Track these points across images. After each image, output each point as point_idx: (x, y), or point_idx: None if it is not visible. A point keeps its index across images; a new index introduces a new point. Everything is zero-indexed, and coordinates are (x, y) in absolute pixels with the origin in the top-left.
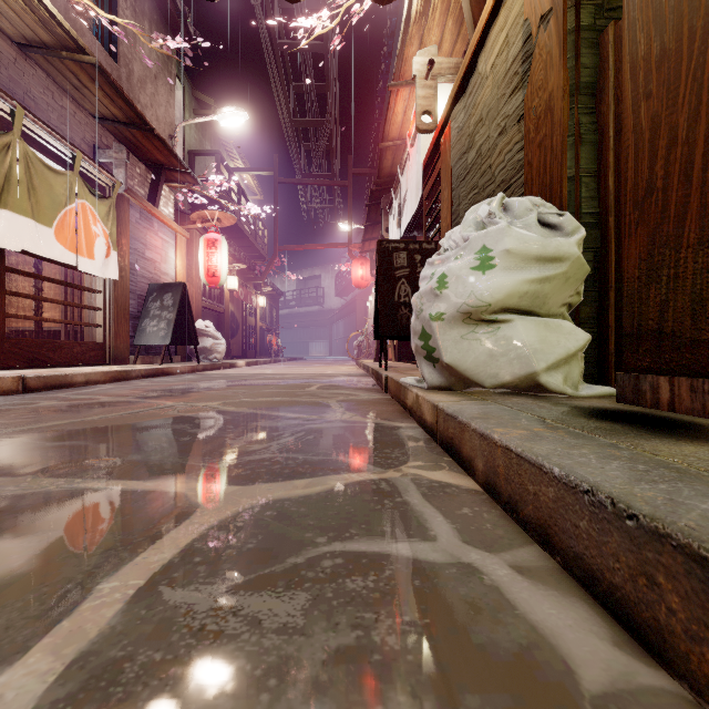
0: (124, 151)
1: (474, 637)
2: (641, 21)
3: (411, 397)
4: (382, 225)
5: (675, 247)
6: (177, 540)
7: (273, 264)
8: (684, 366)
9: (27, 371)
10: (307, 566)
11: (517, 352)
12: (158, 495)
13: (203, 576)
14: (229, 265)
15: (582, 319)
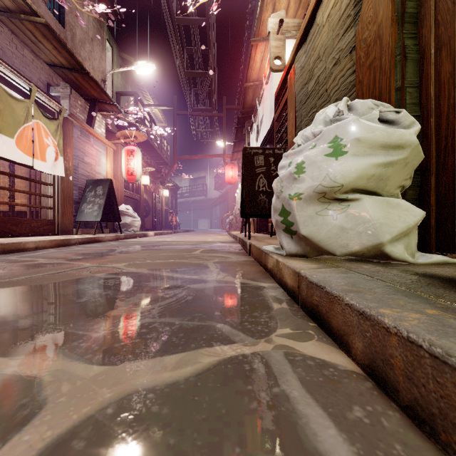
0: (68, 87)
1: None
2: None
3: (271, 261)
4: (246, 141)
5: None
6: None
7: (173, 168)
8: None
9: None
10: None
11: (365, 226)
12: (11, 383)
13: None
14: (144, 168)
15: (406, 200)
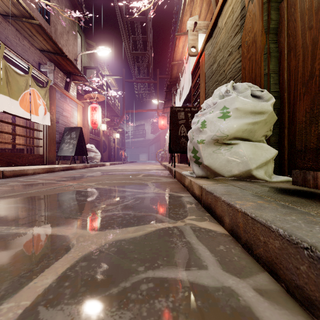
0: (53, 65)
1: None
2: None
3: (187, 181)
4: (172, 100)
5: None
6: (57, 269)
7: (122, 118)
8: None
9: (5, 168)
10: (131, 289)
11: (241, 159)
12: (53, 237)
13: (67, 298)
14: (102, 119)
15: (271, 143)
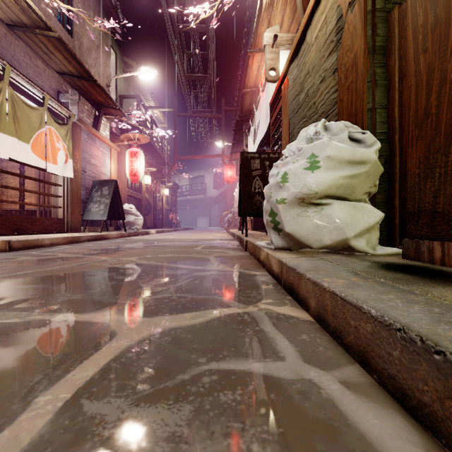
0: (77, 94)
1: (318, 445)
2: (420, 0)
3: (263, 254)
4: (244, 143)
5: (445, 153)
6: (99, 360)
7: (173, 168)
8: (451, 234)
9: (12, 237)
10: (191, 382)
11: (335, 225)
12: (89, 325)
13: (114, 390)
14: (145, 168)
15: (376, 203)
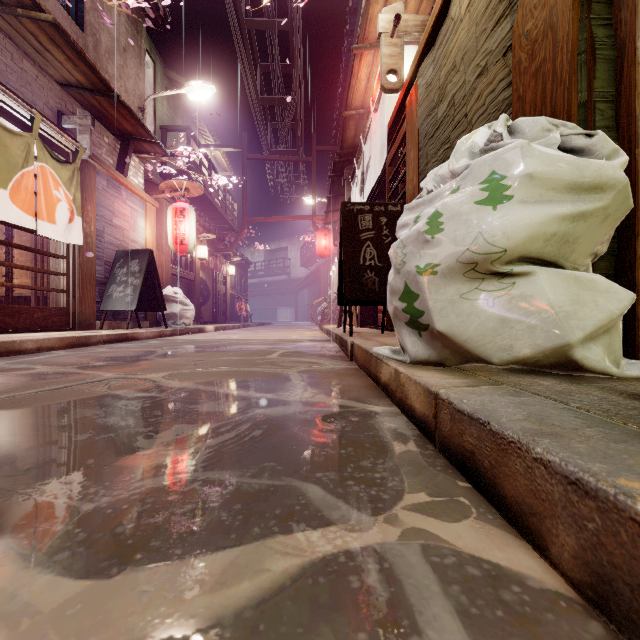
0: (88, 117)
1: None
2: None
3: (387, 371)
4: (345, 195)
5: None
6: None
7: (241, 235)
8: None
9: None
10: None
11: (541, 317)
12: None
13: None
14: (200, 235)
15: None
